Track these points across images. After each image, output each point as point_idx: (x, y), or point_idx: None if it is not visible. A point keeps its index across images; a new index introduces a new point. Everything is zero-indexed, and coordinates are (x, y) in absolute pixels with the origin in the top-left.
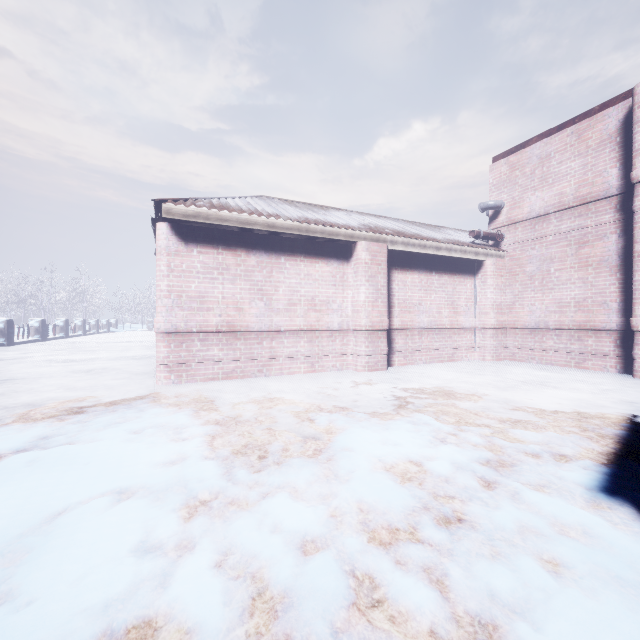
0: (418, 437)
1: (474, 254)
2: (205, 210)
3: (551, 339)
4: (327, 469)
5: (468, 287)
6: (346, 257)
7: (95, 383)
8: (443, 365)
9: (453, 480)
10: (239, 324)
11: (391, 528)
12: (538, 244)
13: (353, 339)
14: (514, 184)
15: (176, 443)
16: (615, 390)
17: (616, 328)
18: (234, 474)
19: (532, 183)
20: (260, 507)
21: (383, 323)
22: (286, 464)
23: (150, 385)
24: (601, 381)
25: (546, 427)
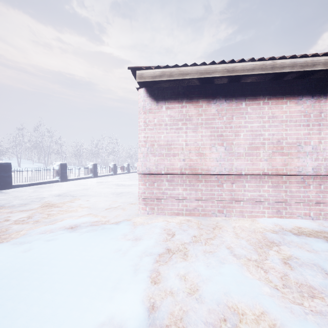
0: None
1: None
2: (169, 69)
3: None
4: None
5: None
6: (323, 92)
7: (110, 204)
8: None
9: None
10: (200, 167)
11: None
12: None
13: None
14: None
15: None
16: None
17: None
18: None
19: None
20: None
21: None
22: None
23: (134, 212)
24: None
25: None
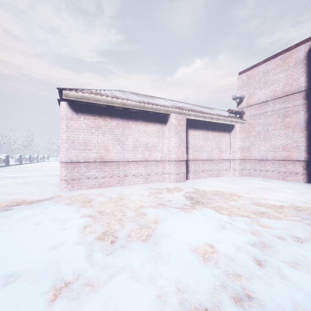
0: (209, 225)
1: (230, 121)
2: (87, 95)
3: (269, 165)
4: (154, 251)
5: (227, 138)
6: (164, 122)
7: (26, 190)
8: (214, 179)
9: (236, 260)
10: (106, 157)
11: (201, 308)
12: (262, 116)
13: (168, 165)
14: (250, 86)
15: (60, 232)
16: (307, 193)
17: (304, 159)
18: (93, 257)
19: (259, 85)
20: (107, 289)
21: (184, 157)
22: (128, 248)
23: (56, 191)
24: (298, 187)
25: (280, 217)
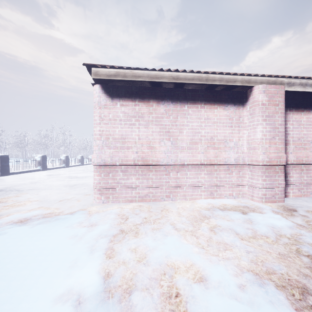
0: None
1: None
2: (123, 70)
3: None
4: None
5: None
6: (241, 102)
7: (63, 196)
8: None
9: None
10: (151, 159)
11: None
12: None
13: (249, 172)
14: None
15: None
16: None
17: None
18: None
19: None
20: None
21: (281, 159)
22: None
23: (89, 202)
24: None
25: None
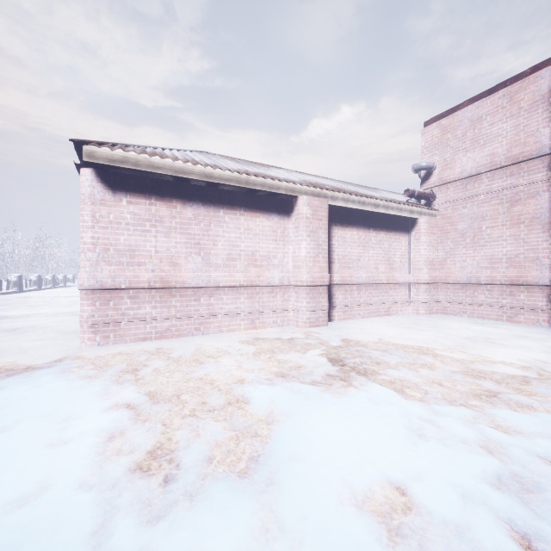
0: (387, 430)
1: (409, 212)
2: (134, 155)
3: (483, 294)
4: (267, 510)
5: (403, 244)
6: (287, 212)
7: (11, 345)
8: (380, 319)
9: (471, 535)
10: (174, 280)
11: None
12: (469, 203)
13: (294, 295)
14: (446, 146)
15: (50, 453)
16: None
17: (549, 283)
18: (111, 533)
19: (463, 145)
20: None
21: (324, 278)
22: (203, 500)
23: (72, 347)
24: (541, 336)
25: (533, 405)
